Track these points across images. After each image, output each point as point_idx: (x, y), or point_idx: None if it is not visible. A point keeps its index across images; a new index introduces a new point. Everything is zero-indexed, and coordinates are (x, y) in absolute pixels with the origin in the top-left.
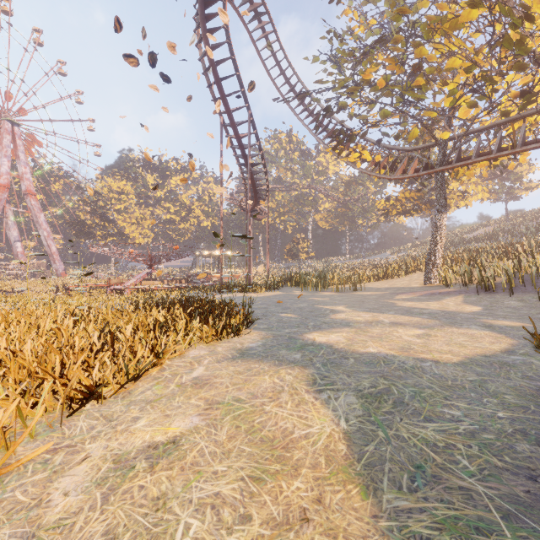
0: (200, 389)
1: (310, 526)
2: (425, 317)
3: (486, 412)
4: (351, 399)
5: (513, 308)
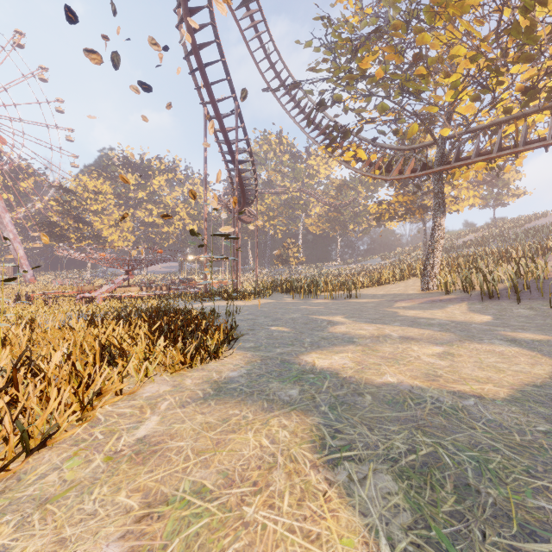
0: (141, 465)
1: None
2: (437, 329)
3: None
4: (385, 482)
5: (525, 317)
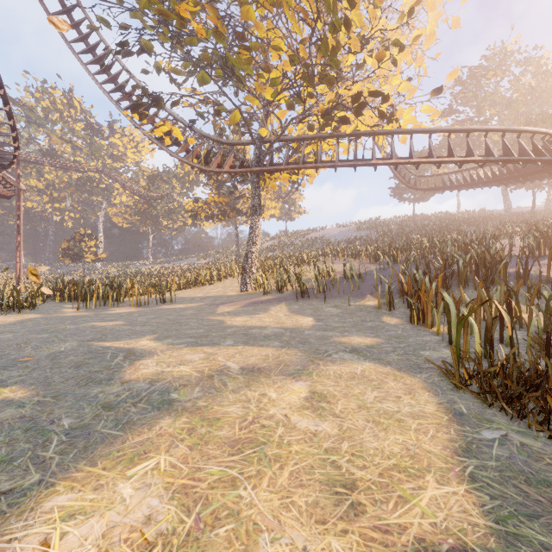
0: None
1: None
2: (278, 345)
3: None
4: None
5: (337, 316)
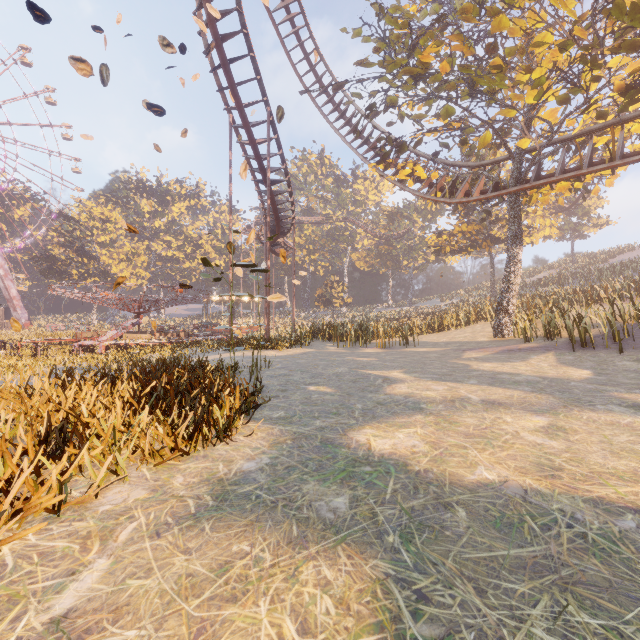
0: None
1: None
2: (528, 389)
3: None
4: None
5: (635, 372)
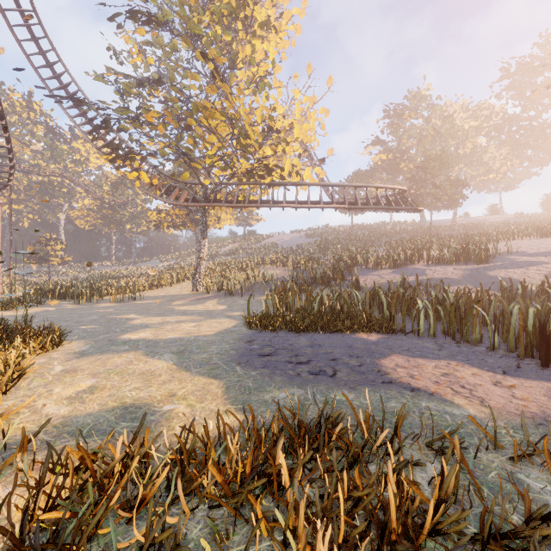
0: (76, 373)
1: (173, 381)
2: (196, 316)
3: (223, 347)
4: (170, 355)
5: (242, 305)
